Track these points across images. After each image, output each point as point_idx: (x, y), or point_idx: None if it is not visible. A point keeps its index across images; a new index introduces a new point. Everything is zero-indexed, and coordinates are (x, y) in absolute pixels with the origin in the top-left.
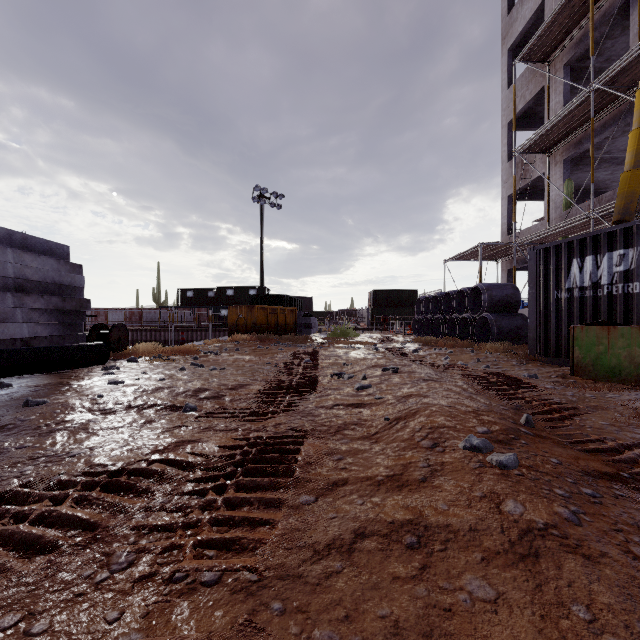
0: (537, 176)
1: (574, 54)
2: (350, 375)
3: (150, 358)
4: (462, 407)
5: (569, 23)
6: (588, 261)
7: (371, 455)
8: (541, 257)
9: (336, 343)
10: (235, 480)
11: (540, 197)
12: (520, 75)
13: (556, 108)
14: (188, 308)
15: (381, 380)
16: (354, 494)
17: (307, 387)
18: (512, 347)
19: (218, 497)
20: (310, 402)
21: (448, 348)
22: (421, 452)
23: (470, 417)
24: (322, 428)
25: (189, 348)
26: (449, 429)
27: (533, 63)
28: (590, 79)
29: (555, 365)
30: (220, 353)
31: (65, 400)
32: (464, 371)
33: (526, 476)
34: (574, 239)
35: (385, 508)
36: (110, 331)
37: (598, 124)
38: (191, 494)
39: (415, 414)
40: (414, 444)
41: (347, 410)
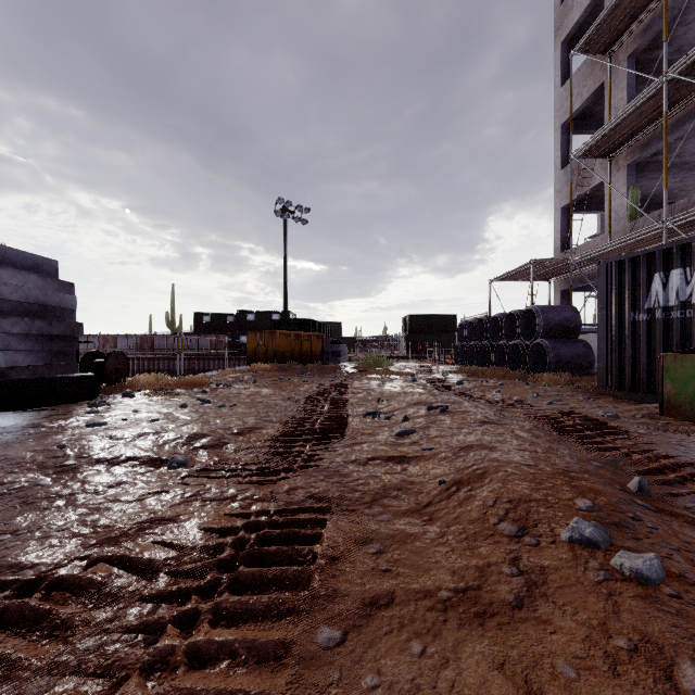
0: (596, 184)
1: (640, 43)
2: (387, 415)
3: (150, 392)
4: (546, 466)
5: (635, 7)
6: (674, 275)
7: (426, 545)
8: (613, 272)
9: (368, 373)
10: (214, 602)
11: (598, 209)
12: (576, 70)
13: (619, 106)
14: (205, 334)
15: (427, 422)
16: (406, 628)
17: (334, 432)
18: (574, 379)
19: (178, 643)
20: (337, 454)
21: (497, 379)
22: (502, 544)
23: (562, 483)
24: (353, 495)
25: (197, 380)
26: (538, 504)
27: (592, 55)
28: (657, 73)
29: (631, 401)
30: (234, 385)
31: (13, 452)
32: (528, 410)
33: (686, 598)
34: (656, 249)
35: (463, 669)
36: (105, 360)
37: (670, 122)
38: (138, 630)
39: (482, 477)
40: (489, 528)
41: (386, 467)
